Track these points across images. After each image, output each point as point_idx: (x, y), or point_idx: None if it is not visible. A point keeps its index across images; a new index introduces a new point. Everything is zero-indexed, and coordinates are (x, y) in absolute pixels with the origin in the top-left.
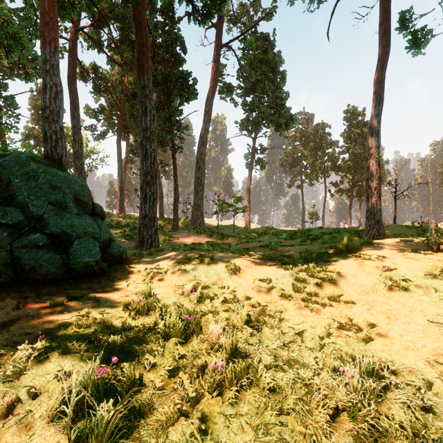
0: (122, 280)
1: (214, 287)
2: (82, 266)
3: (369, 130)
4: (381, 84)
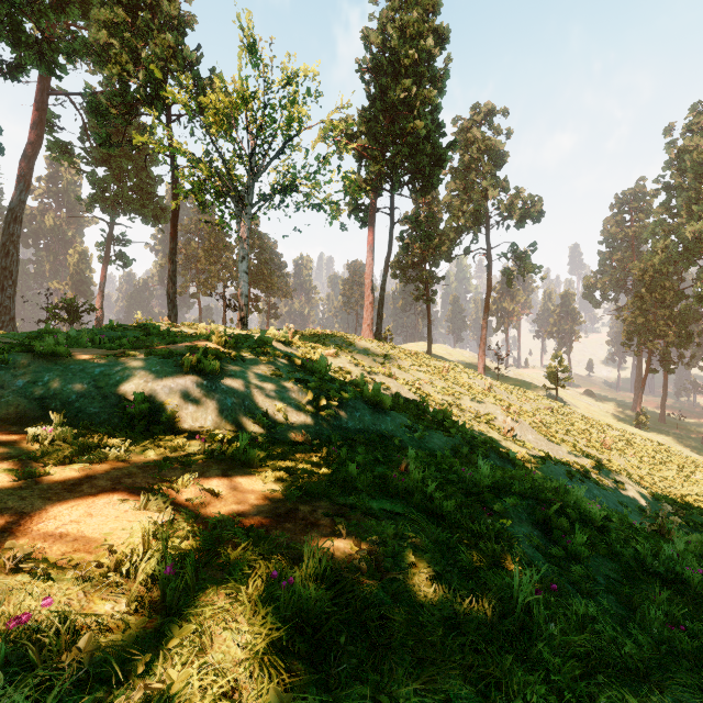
0: None
1: None
2: None
3: (168, 258)
4: (174, 228)
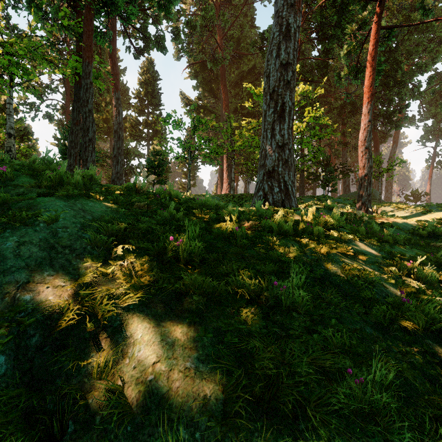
0: None
1: None
2: None
3: None
4: None
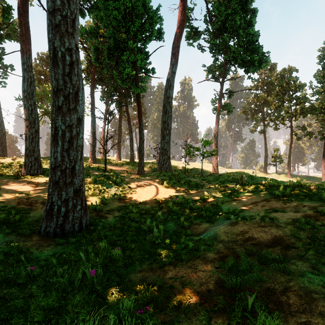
0: None
1: None
2: None
3: None
4: None
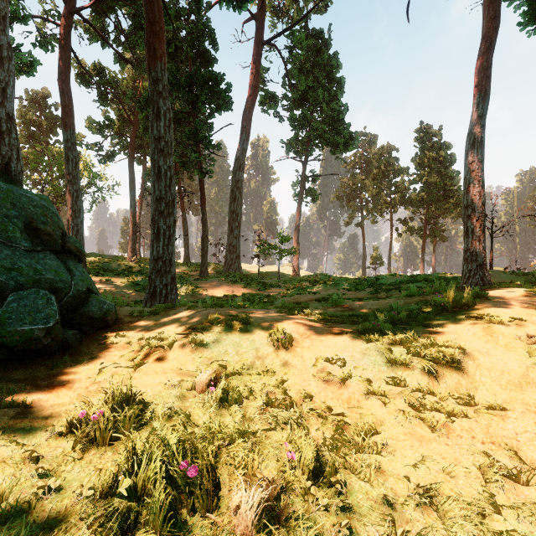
0: (94, 360)
1: (249, 373)
2: (17, 338)
3: (468, 138)
4: (486, 72)
